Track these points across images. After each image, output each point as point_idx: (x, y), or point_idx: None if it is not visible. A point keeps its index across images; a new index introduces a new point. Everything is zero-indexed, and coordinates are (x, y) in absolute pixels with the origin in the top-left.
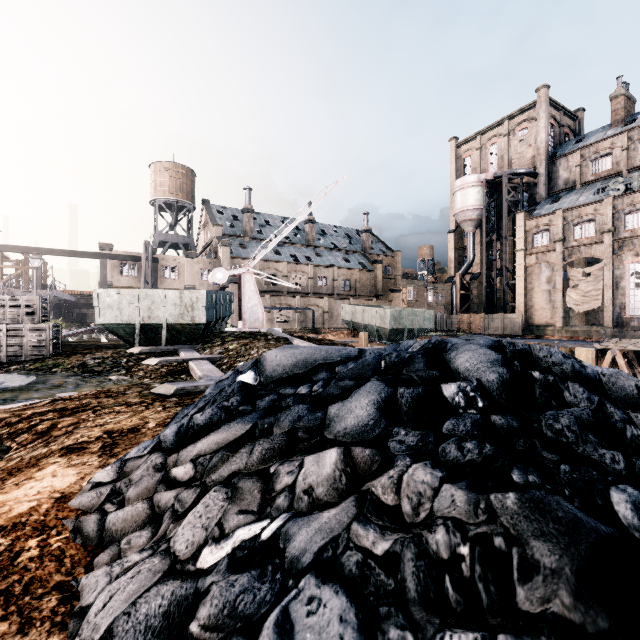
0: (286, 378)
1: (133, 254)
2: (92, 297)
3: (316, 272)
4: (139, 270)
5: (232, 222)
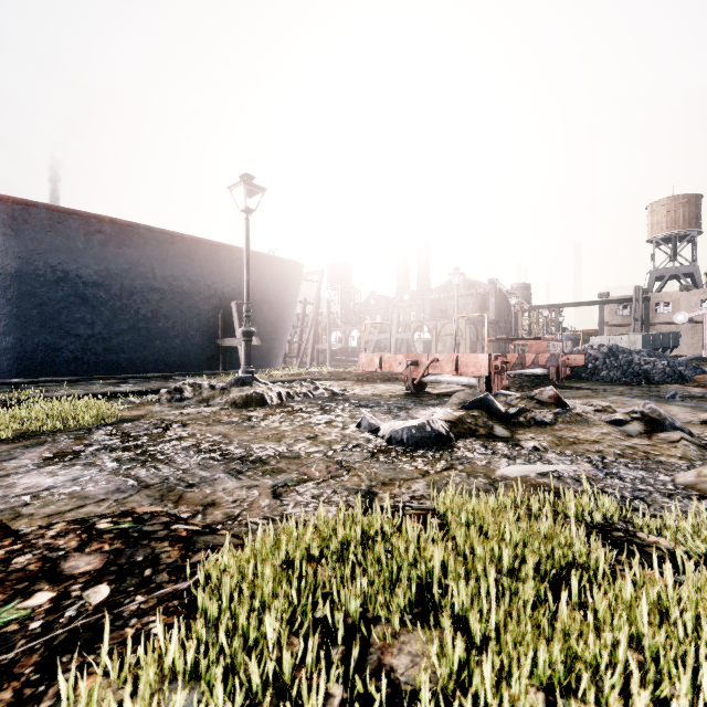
0: None
1: (625, 297)
2: (592, 334)
3: None
4: (631, 309)
5: None
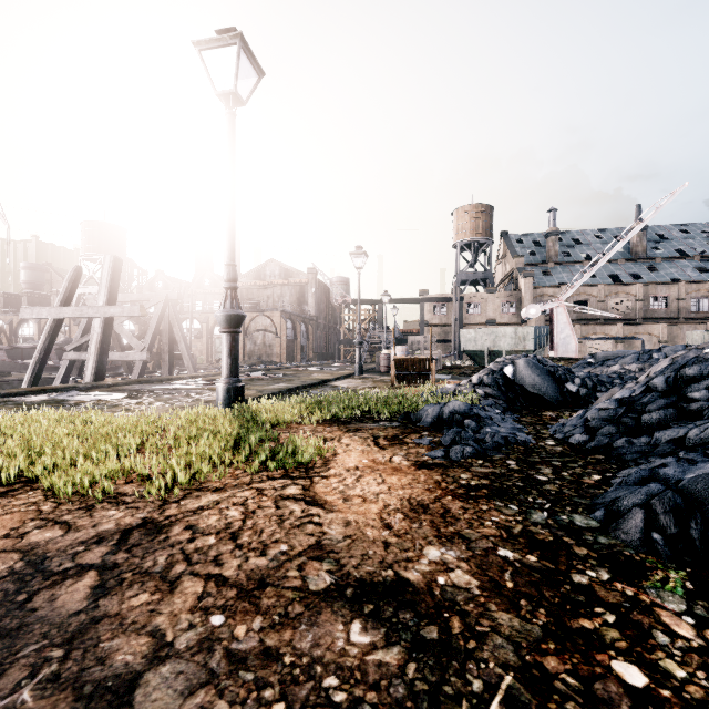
0: (605, 360)
1: (443, 296)
2: (412, 334)
3: (648, 292)
4: (447, 309)
5: (533, 249)
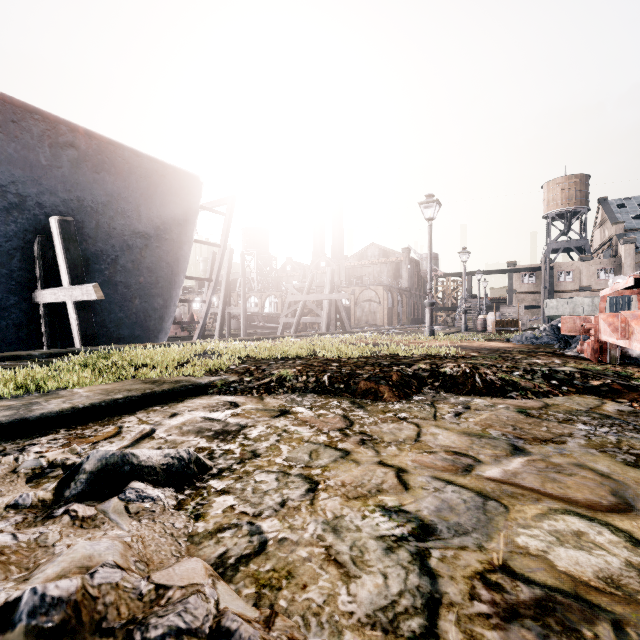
0: None
1: (532, 266)
2: (500, 301)
3: None
4: (536, 278)
5: (637, 213)
